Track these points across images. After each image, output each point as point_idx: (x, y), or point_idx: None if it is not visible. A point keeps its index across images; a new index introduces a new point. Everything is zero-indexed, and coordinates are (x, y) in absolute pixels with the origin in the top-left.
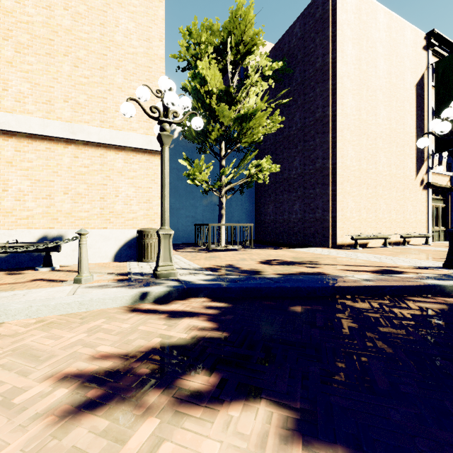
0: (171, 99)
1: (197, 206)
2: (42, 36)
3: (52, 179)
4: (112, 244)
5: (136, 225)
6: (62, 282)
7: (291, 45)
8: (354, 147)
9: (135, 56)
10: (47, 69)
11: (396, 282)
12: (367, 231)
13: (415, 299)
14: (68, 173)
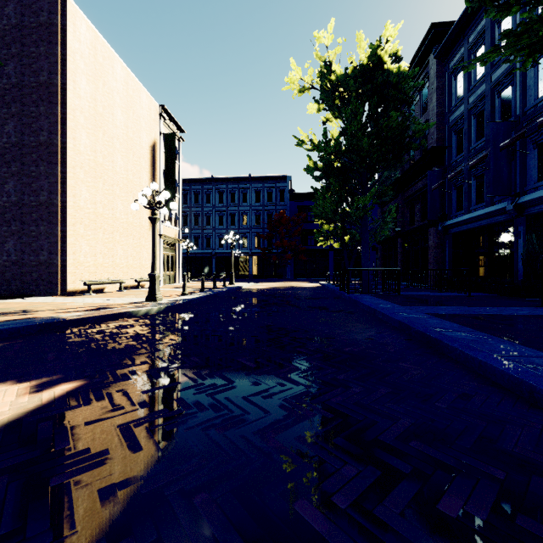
0: None
1: None
2: None
3: None
4: None
5: None
6: None
7: (1, 25)
8: (90, 189)
9: None
10: None
11: (100, 313)
12: (103, 276)
13: (110, 322)
14: None
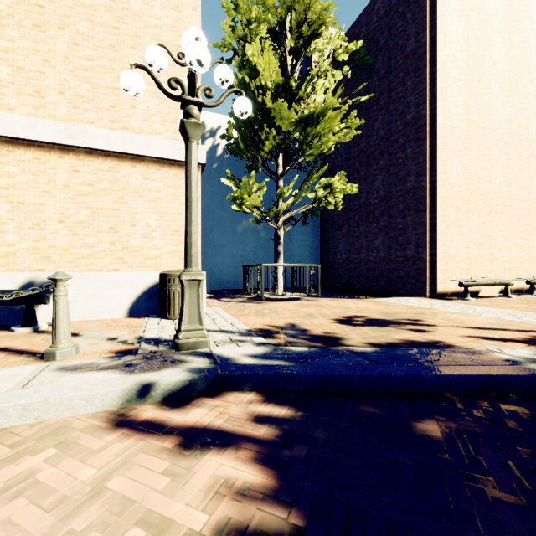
0: (197, 54)
1: (246, 242)
2: (28, 1)
3: (42, 201)
4: (126, 293)
5: (160, 266)
6: (30, 356)
7: (371, 27)
8: (461, 159)
9: (159, 31)
10: (34, 47)
11: None
12: (478, 275)
13: None
14: (64, 194)
